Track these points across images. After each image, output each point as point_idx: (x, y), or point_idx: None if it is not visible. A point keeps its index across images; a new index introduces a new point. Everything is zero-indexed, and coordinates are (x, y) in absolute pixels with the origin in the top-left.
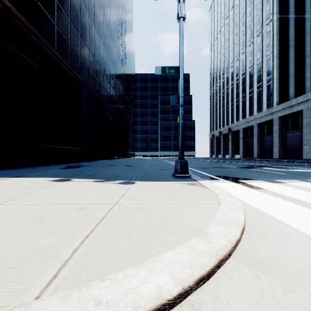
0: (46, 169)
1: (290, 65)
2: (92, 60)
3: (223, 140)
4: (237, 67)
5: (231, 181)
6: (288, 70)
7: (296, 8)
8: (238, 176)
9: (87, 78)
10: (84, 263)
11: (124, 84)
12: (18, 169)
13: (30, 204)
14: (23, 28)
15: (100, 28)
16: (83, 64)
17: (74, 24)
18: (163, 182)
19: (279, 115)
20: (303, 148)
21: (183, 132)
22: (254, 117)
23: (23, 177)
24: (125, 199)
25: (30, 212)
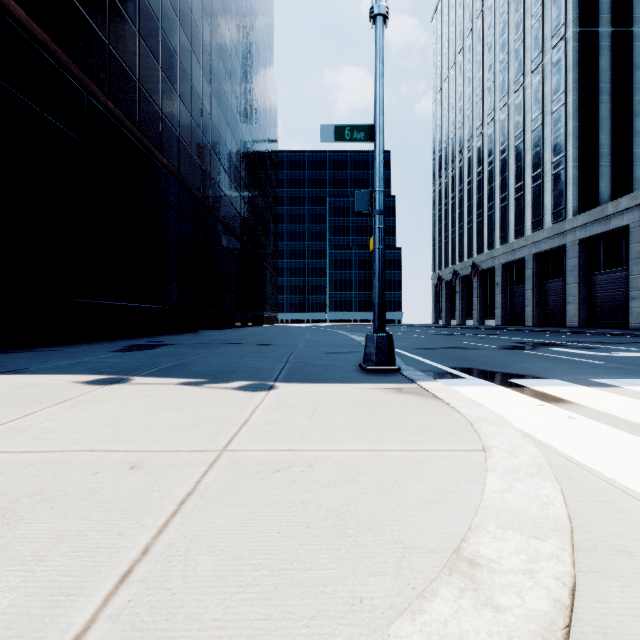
0: (82, 352)
1: (601, 132)
2: (187, 120)
3: (460, 288)
4: (490, 137)
5: (493, 382)
6: (598, 143)
7: (614, 12)
8: (506, 369)
9: (177, 158)
10: None
11: (254, 172)
12: (20, 353)
13: (11, 450)
14: (34, 46)
15: (204, 54)
16: (167, 129)
17: (148, 43)
18: (338, 385)
19: (579, 237)
20: (630, 305)
21: (383, 271)
22: (527, 240)
23: (21, 374)
24: (248, 436)
25: None
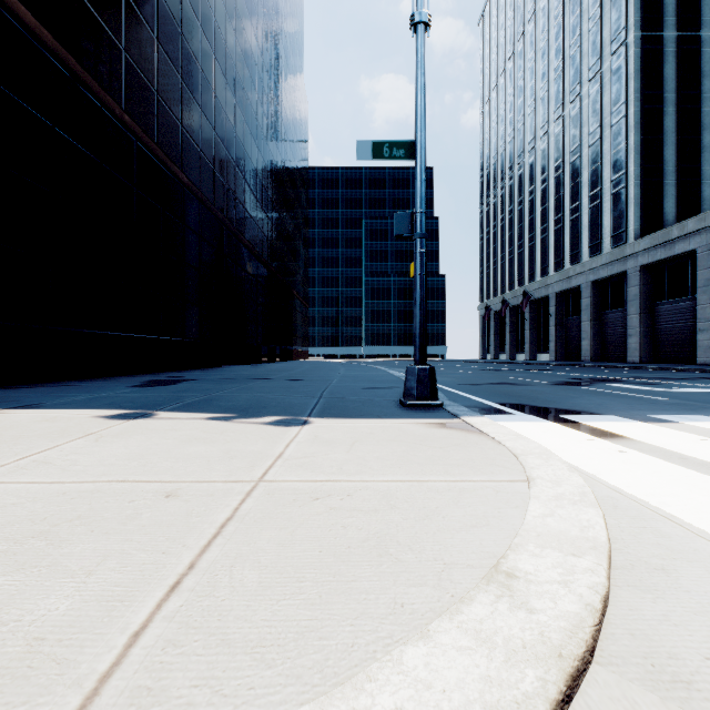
0: (98, 387)
1: (666, 147)
2: (209, 134)
3: (510, 319)
4: (543, 152)
5: (542, 418)
6: (663, 159)
7: (679, 14)
8: (557, 405)
9: (198, 176)
10: (155, 689)
11: (283, 191)
12: (32, 389)
13: (40, 481)
14: (45, 55)
15: (228, 61)
16: (188, 144)
17: (167, 49)
18: (377, 420)
19: (641, 263)
20: (697, 338)
21: (425, 299)
22: (584, 267)
23: (37, 408)
24: (284, 468)
25: (33, 504)
